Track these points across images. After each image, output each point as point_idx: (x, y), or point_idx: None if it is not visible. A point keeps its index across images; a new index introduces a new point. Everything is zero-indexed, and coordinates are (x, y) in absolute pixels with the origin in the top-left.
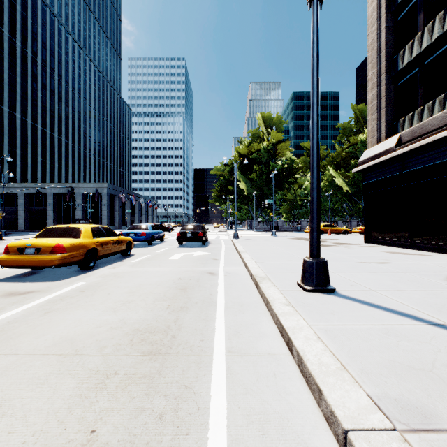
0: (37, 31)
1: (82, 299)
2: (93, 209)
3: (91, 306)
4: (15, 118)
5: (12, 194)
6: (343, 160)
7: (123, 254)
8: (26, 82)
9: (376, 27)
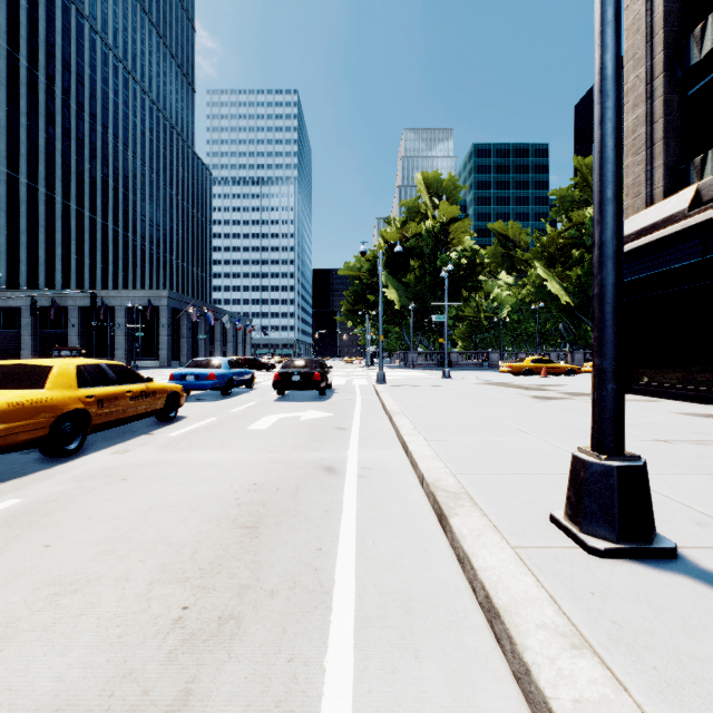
0: (55, 42)
1: None
2: (144, 332)
3: None
4: (17, 183)
5: (11, 308)
6: (560, 252)
7: (160, 417)
8: (37, 124)
9: None
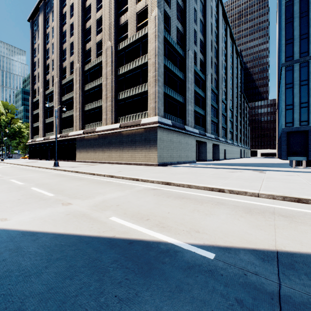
0: None
1: None
2: None
3: None
4: None
5: None
6: None
7: None
8: None
9: (30, 116)
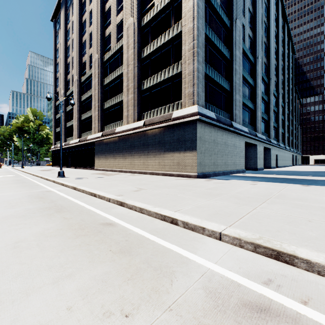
0: None
1: None
2: None
3: None
4: None
5: None
6: None
7: None
8: None
9: (53, 121)
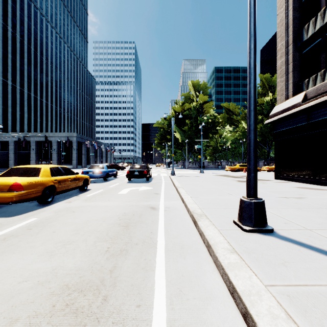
0: (24, 20)
1: (24, 239)
2: (65, 152)
3: (29, 249)
4: (7, 84)
5: (4, 141)
6: None
7: (80, 189)
8: (16, 57)
9: (285, 8)
